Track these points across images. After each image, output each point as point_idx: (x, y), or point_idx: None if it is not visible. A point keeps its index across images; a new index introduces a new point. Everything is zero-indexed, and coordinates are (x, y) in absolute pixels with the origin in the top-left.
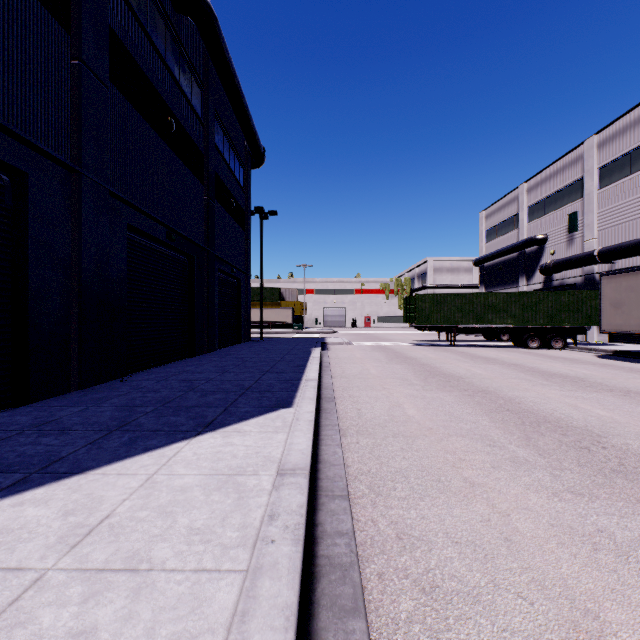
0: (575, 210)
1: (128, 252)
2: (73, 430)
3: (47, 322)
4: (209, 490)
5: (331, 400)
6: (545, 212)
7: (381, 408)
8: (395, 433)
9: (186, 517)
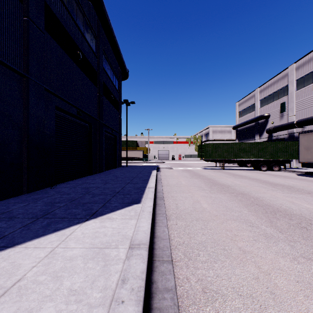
0: (284, 101)
1: (56, 121)
2: (16, 217)
3: (9, 157)
4: (87, 259)
5: (162, 199)
6: (268, 102)
7: (188, 203)
8: (197, 218)
9: (69, 280)
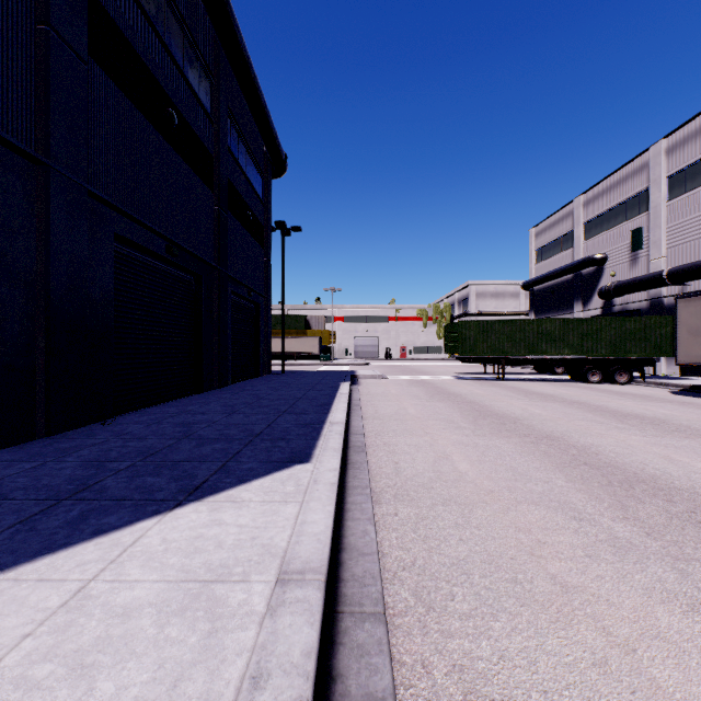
0: (639, 225)
1: (117, 268)
2: (8, 499)
3: (1, 352)
4: (166, 614)
5: (361, 450)
6: (604, 228)
7: (424, 461)
8: (445, 499)
9: (112, 679)
